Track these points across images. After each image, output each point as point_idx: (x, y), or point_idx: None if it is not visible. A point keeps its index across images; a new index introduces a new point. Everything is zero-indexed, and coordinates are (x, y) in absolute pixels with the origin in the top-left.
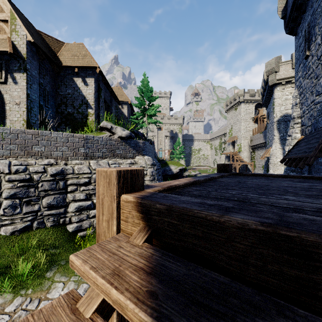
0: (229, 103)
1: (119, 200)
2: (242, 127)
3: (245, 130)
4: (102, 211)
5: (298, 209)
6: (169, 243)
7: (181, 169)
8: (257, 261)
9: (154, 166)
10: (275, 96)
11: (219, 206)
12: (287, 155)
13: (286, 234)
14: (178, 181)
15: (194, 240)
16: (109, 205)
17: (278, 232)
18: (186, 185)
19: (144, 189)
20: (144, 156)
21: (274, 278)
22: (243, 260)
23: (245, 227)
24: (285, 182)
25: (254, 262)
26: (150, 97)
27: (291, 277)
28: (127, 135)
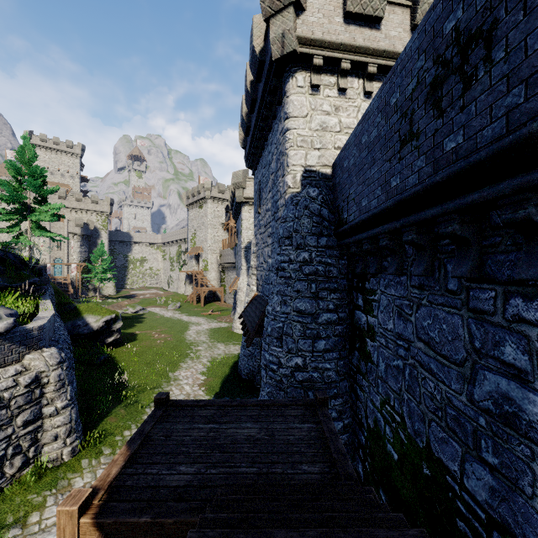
0: (191, 196)
1: (79, 524)
2: (209, 236)
3: (213, 239)
4: (64, 535)
5: (177, 487)
6: (115, 537)
7: (108, 321)
8: (150, 532)
9: (63, 364)
10: (243, 216)
11: (139, 508)
12: (245, 311)
13: (157, 521)
14: (115, 466)
15: (128, 532)
16: (71, 530)
17: (156, 521)
18: (122, 469)
19: (93, 501)
20: (42, 349)
21: (155, 535)
22: (146, 533)
23: (147, 521)
24: (199, 425)
25: (149, 532)
26: (39, 189)
27: (159, 533)
28: (7, 327)
